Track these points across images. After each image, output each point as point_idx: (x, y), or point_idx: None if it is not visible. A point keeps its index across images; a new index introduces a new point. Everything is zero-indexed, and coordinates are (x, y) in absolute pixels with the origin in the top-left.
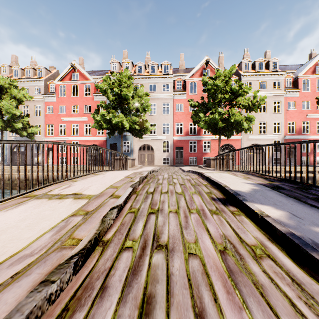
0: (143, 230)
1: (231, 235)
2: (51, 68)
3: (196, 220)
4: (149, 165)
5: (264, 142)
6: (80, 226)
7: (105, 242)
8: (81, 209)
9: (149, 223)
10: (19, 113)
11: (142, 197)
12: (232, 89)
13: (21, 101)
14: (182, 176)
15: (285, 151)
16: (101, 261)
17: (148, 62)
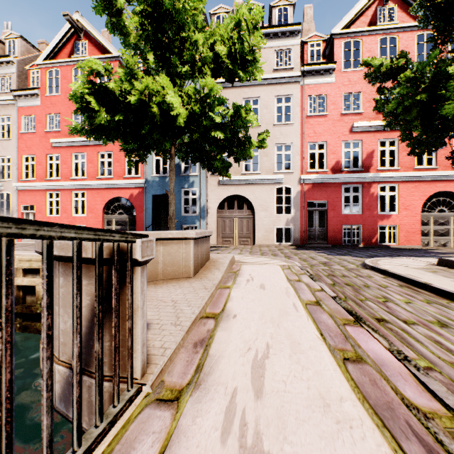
0: None
1: None
2: (42, 45)
3: None
4: (242, 244)
5: None
6: None
7: None
8: None
9: None
10: None
11: None
12: None
13: None
14: None
15: None
16: None
17: None
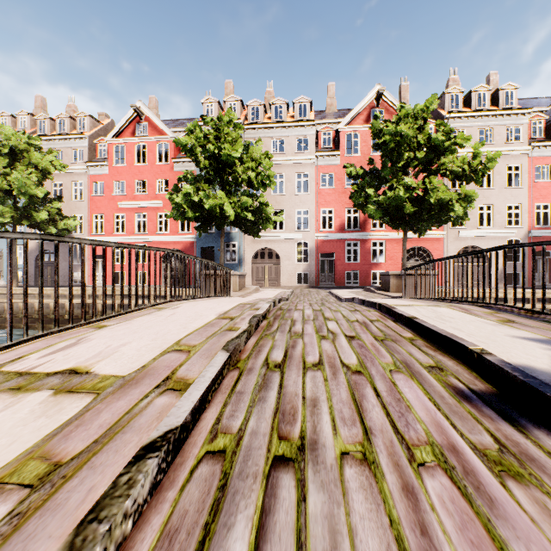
0: None
1: None
2: (101, 116)
3: (459, 519)
4: (271, 286)
5: (489, 243)
6: None
7: None
8: (45, 445)
9: (275, 530)
10: (42, 194)
11: (254, 381)
12: (431, 141)
13: (47, 173)
14: (344, 314)
15: None
16: None
17: (270, 100)
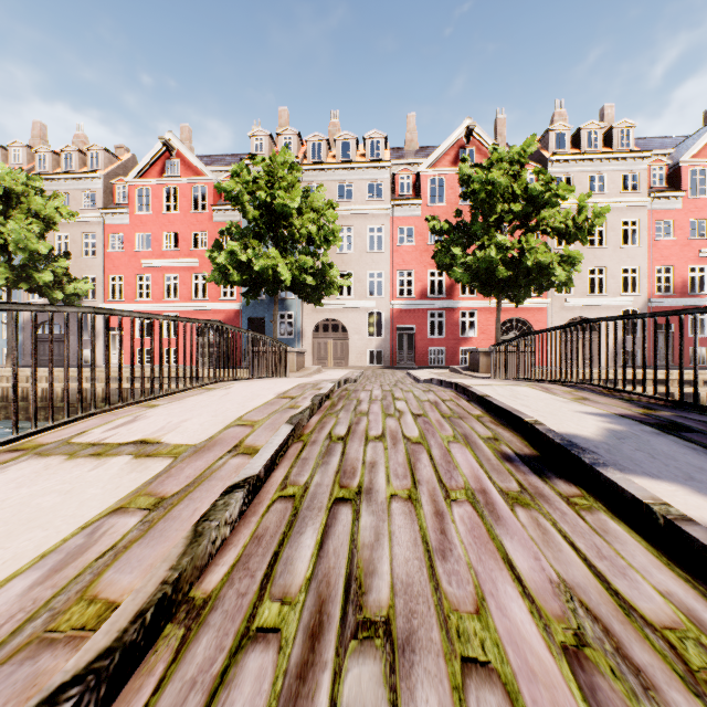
0: (315, 561)
1: (584, 584)
2: (119, 150)
3: (470, 526)
4: (337, 366)
5: (602, 313)
6: (128, 550)
7: (198, 606)
8: (147, 488)
9: (335, 534)
10: (46, 249)
11: (318, 450)
12: (528, 192)
13: (52, 223)
14: (416, 394)
15: (681, 332)
16: (170, 691)
17: (335, 134)
